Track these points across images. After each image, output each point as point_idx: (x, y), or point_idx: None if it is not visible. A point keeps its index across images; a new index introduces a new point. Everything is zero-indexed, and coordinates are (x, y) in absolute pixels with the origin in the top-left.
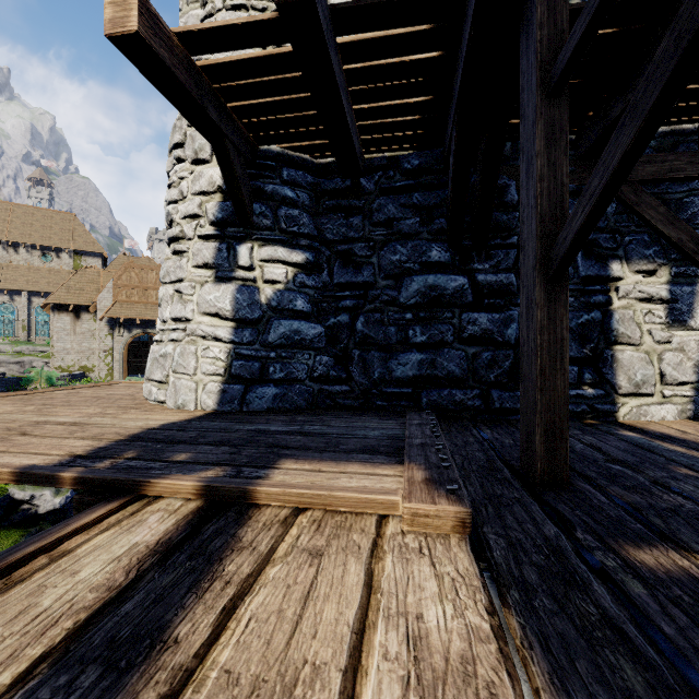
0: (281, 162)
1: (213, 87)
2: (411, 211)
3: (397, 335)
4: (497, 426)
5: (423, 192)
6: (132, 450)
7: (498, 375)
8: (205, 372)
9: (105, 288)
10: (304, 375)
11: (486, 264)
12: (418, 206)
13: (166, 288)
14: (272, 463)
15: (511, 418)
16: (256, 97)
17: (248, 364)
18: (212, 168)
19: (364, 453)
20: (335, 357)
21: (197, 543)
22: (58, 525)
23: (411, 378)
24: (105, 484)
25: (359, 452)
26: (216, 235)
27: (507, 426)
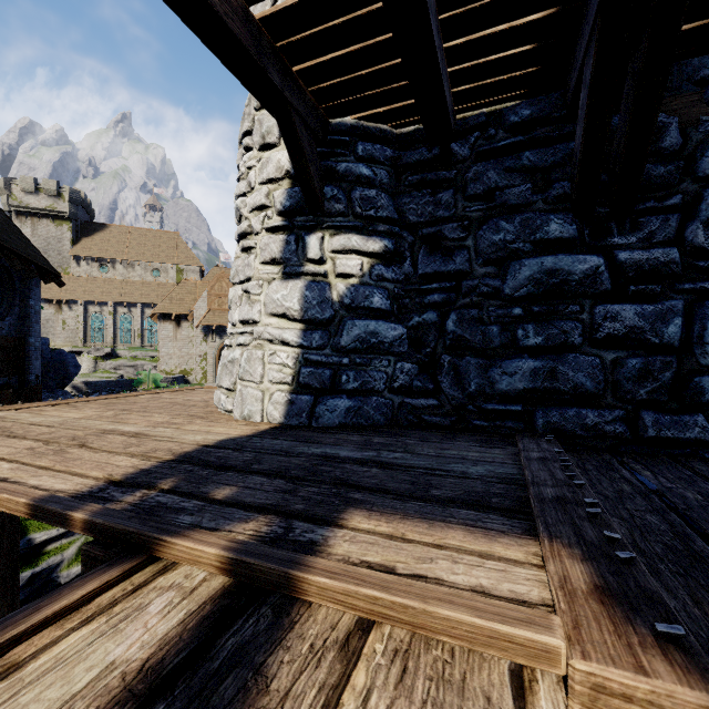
0: (355, 136)
1: (275, 47)
2: (519, 176)
3: (500, 337)
4: (658, 465)
5: (536, 149)
6: (174, 477)
7: (653, 390)
8: (272, 381)
9: (200, 298)
10: (382, 385)
11: (632, 237)
12: (530, 169)
13: (235, 289)
14: (335, 515)
15: (675, 453)
16: (324, 52)
17: (317, 371)
18: (280, 152)
19: (468, 508)
20: (420, 364)
21: (197, 681)
22: (25, 609)
23: (520, 392)
24: (115, 534)
25: (461, 505)
26: (284, 226)
27: (674, 466)
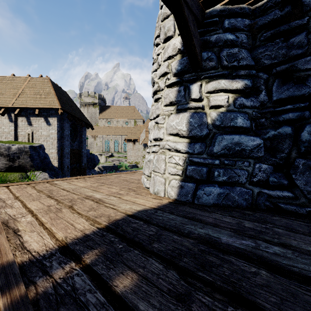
0: (222, 16)
1: None
2: None
3: None
4: None
5: None
6: (99, 248)
7: None
8: (170, 173)
9: (142, 132)
10: (244, 179)
11: None
12: None
13: (151, 122)
14: None
15: None
16: None
17: (198, 168)
18: (174, 39)
19: None
20: (274, 165)
21: None
22: None
23: None
24: None
25: None
26: (177, 81)
27: None
